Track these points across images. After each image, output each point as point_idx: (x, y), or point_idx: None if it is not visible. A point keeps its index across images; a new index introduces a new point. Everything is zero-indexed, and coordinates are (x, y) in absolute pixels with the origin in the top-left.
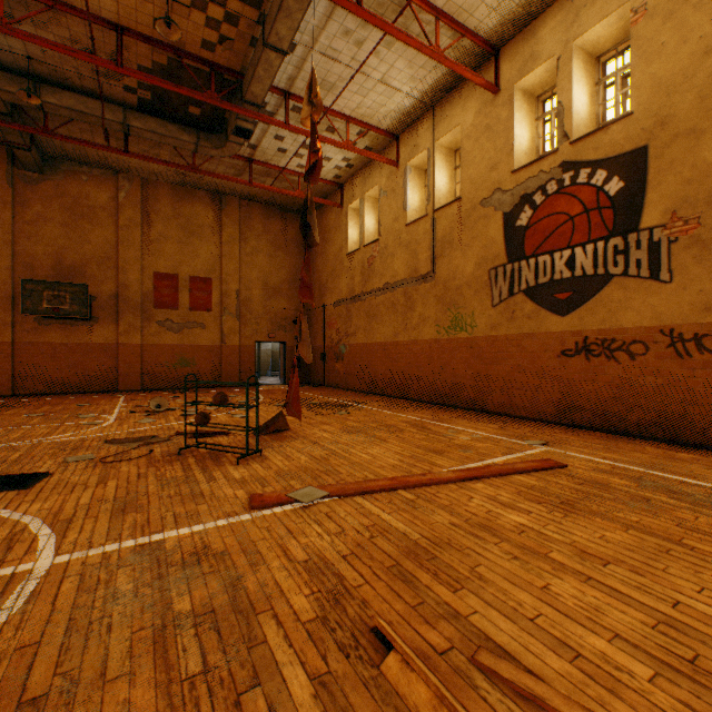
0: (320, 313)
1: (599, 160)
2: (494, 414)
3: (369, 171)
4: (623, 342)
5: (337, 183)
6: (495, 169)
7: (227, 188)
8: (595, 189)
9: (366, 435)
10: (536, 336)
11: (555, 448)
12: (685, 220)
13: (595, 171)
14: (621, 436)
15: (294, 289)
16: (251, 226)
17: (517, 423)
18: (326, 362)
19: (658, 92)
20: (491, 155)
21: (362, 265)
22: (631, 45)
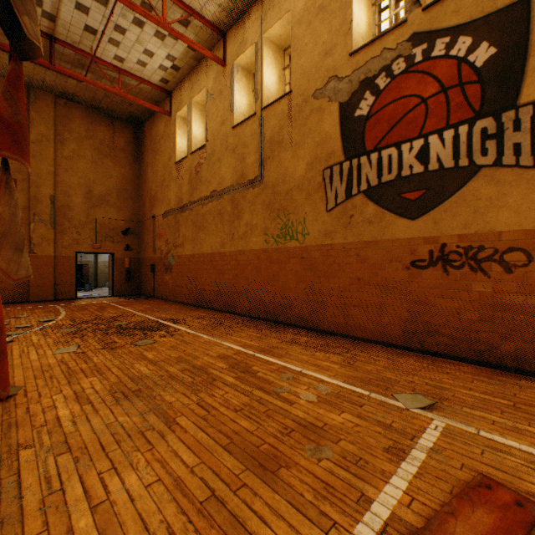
0: (151, 224)
1: (461, 25)
2: (329, 334)
3: (197, 75)
4: (495, 249)
5: (165, 89)
6: (330, 54)
7: (34, 78)
8: (456, 61)
9: (145, 405)
10: (380, 244)
11: (453, 418)
12: None
13: (456, 39)
14: (494, 370)
15: (123, 200)
16: (71, 128)
17: (361, 349)
18: (156, 273)
19: None
20: (325, 38)
21: (189, 173)
22: None
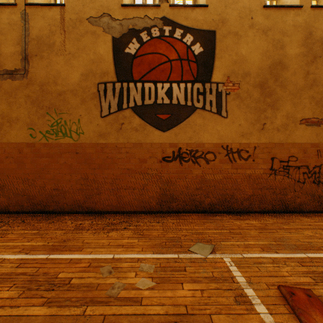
0: None
1: (188, 27)
2: (104, 213)
3: None
4: (203, 152)
5: None
6: None
7: None
8: (186, 46)
9: None
10: (143, 145)
11: (226, 252)
12: (234, 83)
13: (186, 34)
14: (203, 214)
15: None
16: None
17: (137, 220)
18: None
19: (221, 2)
20: None
21: None
22: None
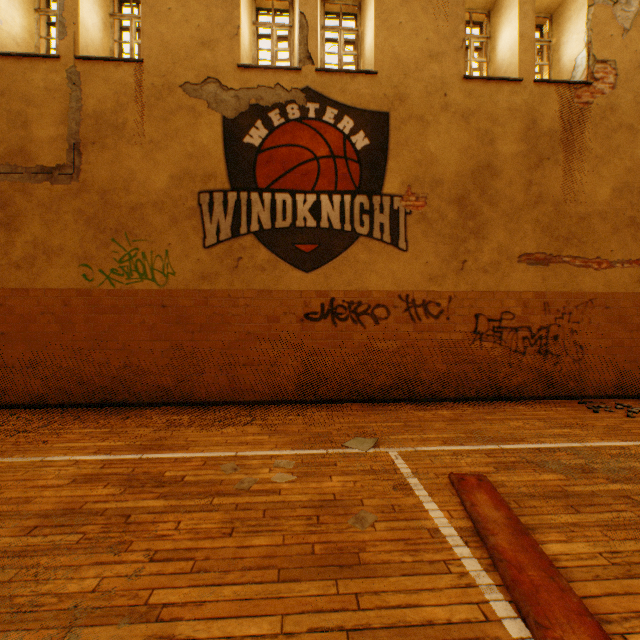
0: None
1: (346, 106)
2: (209, 405)
3: None
4: (369, 305)
5: None
6: (210, 48)
7: None
8: (343, 136)
9: (38, 629)
10: (274, 294)
11: (394, 446)
12: (418, 197)
13: (343, 116)
14: (370, 403)
15: None
16: None
17: (265, 413)
18: None
19: (398, 67)
20: (203, 23)
21: None
22: (376, 4)
